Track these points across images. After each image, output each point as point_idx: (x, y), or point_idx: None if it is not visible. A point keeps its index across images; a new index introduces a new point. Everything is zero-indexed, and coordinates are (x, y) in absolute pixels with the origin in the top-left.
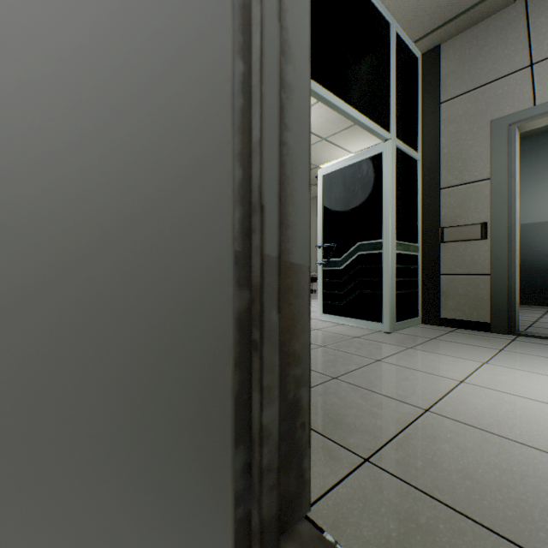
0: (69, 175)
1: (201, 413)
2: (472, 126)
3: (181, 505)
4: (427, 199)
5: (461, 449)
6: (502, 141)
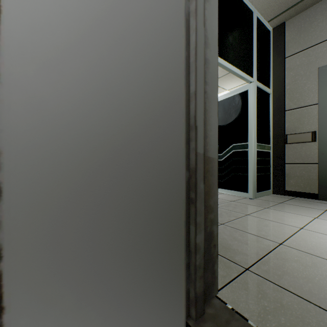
0: (112, 115)
1: (170, 234)
2: (305, 71)
3: (160, 280)
4: (276, 117)
5: (304, 266)
6: (326, 80)
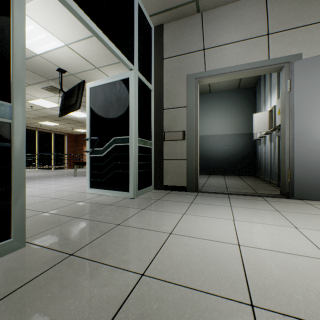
0: None
1: None
2: (178, 76)
3: None
4: (157, 114)
5: None
6: (192, 87)
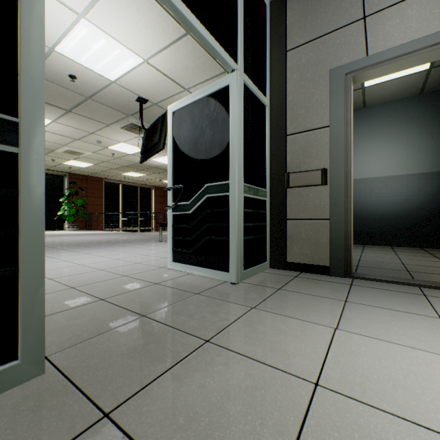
0: None
1: None
2: (314, 74)
3: None
4: (275, 145)
5: None
6: (340, 90)
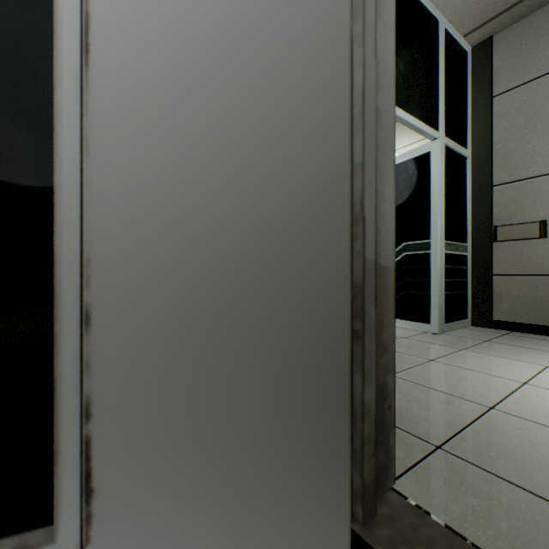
0: (244, 201)
1: (328, 386)
2: (529, 119)
3: (314, 457)
4: (477, 197)
5: (534, 444)
6: None
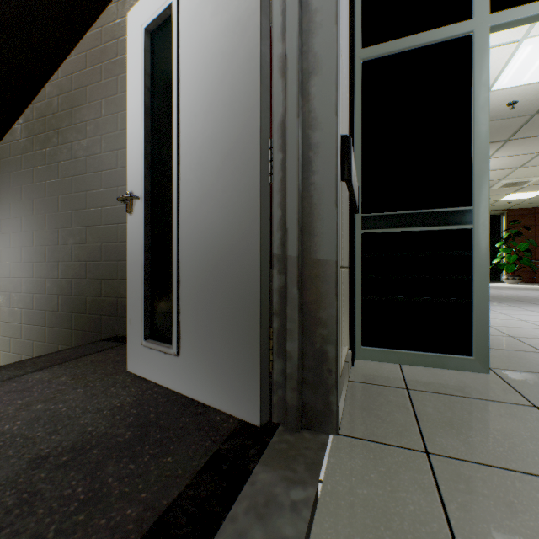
0: (216, 235)
1: (249, 327)
2: None
3: (242, 361)
4: None
5: None
6: None
